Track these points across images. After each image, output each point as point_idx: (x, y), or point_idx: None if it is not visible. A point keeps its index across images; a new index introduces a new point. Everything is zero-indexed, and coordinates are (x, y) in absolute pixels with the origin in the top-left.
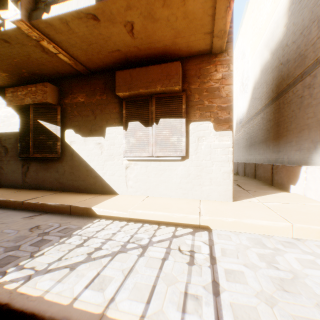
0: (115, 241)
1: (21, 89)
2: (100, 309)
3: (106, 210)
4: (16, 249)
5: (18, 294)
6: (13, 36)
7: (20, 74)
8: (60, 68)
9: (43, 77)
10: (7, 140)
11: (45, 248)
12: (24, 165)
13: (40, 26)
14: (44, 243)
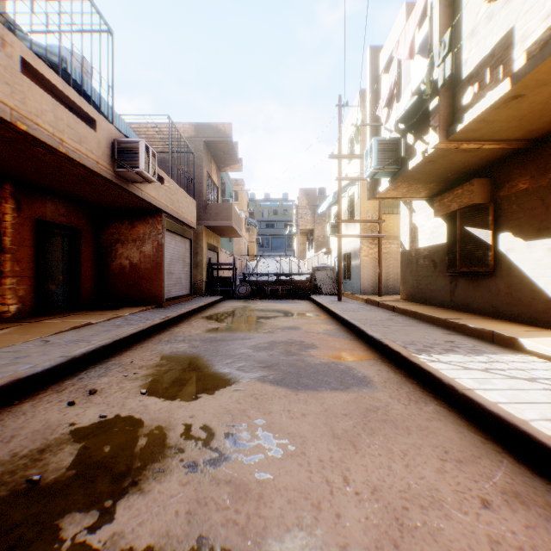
0: (525, 373)
1: (446, 195)
2: (470, 388)
3: (539, 345)
4: (430, 348)
5: (425, 364)
6: (434, 155)
7: (445, 179)
8: (488, 156)
9: (469, 172)
10: (434, 253)
11: (450, 354)
12: (451, 282)
13: (455, 136)
14: (451, 351)
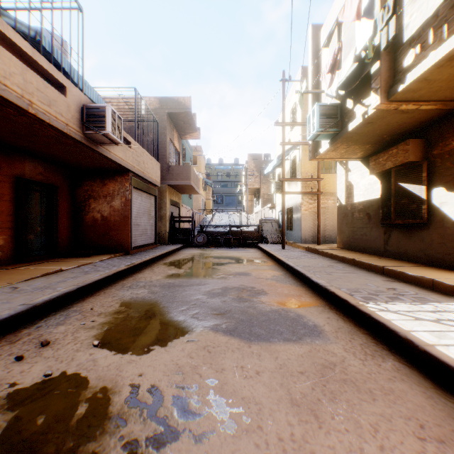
0: None
1: (381, 155)
2: (430, 343)
3: None
4: (374, 295)
5: (374, 313)
6: (373, 117)
7: (380, 141)
8: (423, 117)
9: (403, 134)
10: (369, 207)
11: (396, 302)
12: (384, 232)
13: (396, 97)
14: (396, 299)
